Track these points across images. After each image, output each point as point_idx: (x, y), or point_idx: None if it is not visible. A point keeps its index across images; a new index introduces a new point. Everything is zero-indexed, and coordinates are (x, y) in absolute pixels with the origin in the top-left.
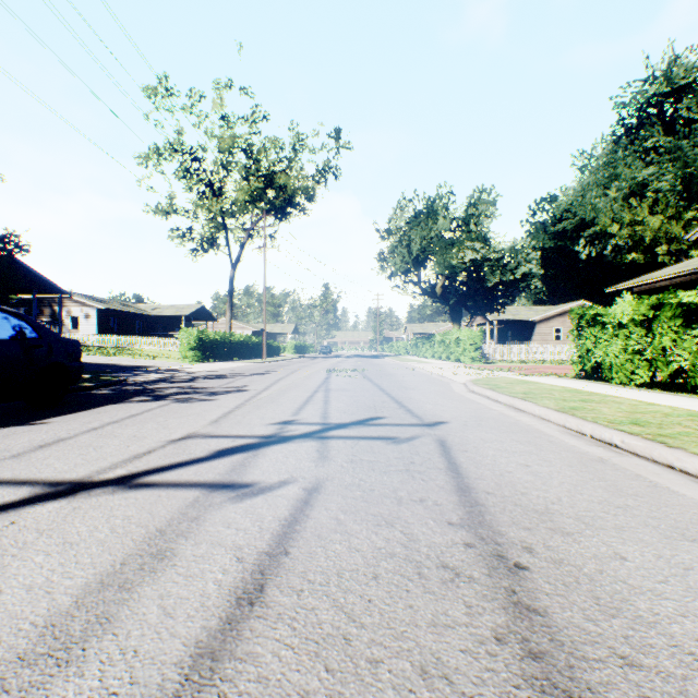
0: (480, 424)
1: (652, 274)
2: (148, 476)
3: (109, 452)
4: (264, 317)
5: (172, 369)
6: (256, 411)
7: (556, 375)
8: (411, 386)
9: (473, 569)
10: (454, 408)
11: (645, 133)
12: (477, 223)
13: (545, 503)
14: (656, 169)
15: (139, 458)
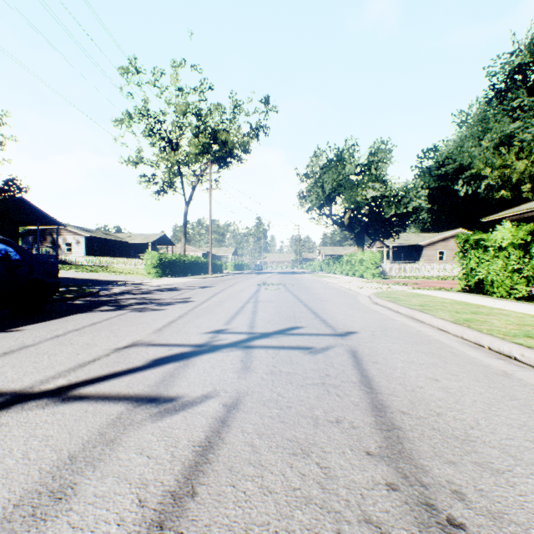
0: (386, 335)
1: (521, 206)
2: (84, 386)
3: (60, 360)
4: (210, 243)
5: (138, 283)
6: (195, 320)
7: (444, 289)
8: (325, 298)
9: (401, 527)
10: (361, 318)
11: (512, 95)
12: (376, 167)
13: (464, 427)
14: (521, 123)
15: (82, 367)
